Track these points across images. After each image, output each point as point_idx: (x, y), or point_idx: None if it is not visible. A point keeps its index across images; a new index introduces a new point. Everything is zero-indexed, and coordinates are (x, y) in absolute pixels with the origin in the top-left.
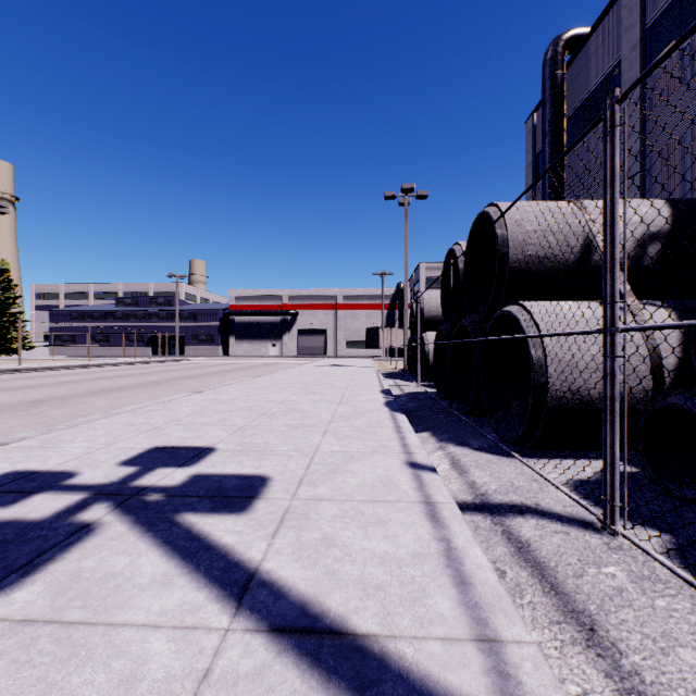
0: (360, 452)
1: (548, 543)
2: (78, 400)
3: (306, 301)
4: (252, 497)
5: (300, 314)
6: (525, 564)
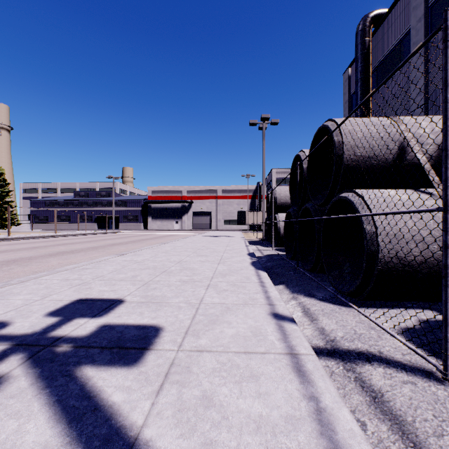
0: (234, 304)
1: (400, 394)
2: (39, 260)
3: (197, 194)
4: (145, 348)
5: (194, 202)
6: (383, 417)
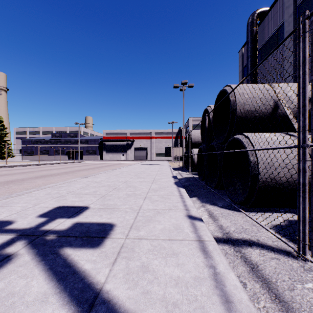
0: (162, 209)
1: (269, 265)
2: (29, 181)
3: (137, 135)
4: (104, 237)
5: (135, 141)
6: (257, 279)
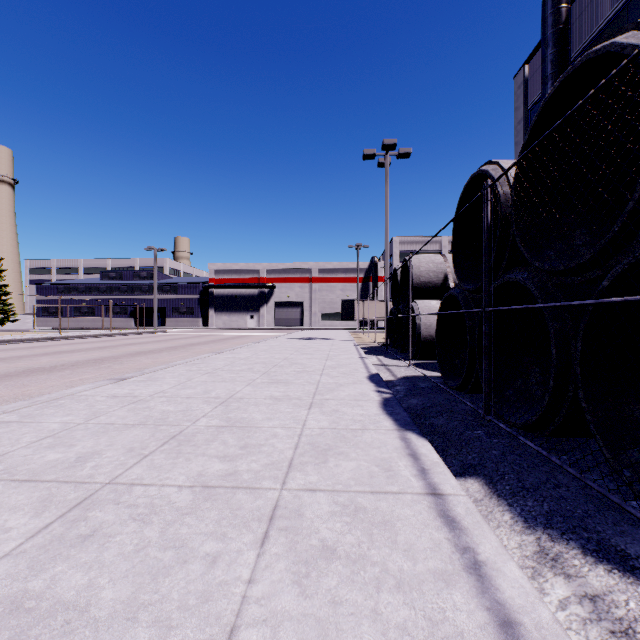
0: None
1: None
2: None
3: (282, 275)
4: None
5: (277, 287)
6: None
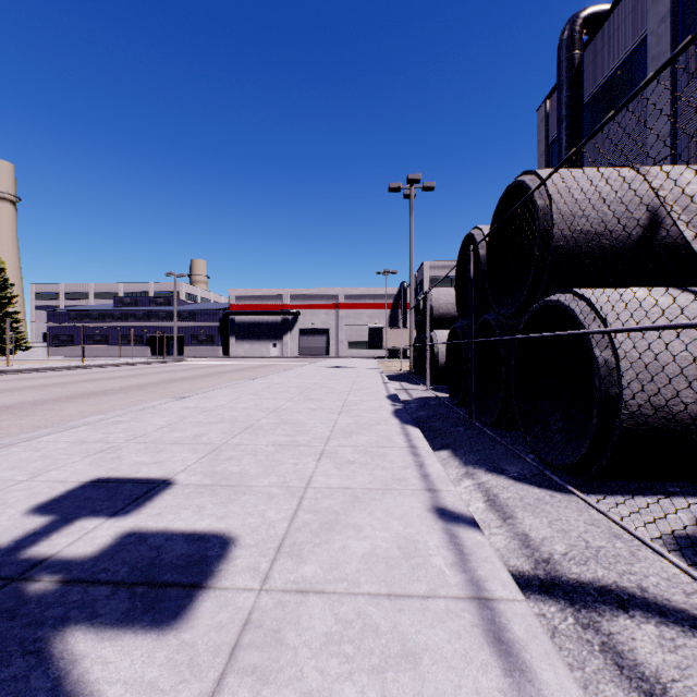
0: (367, 490)
1: None
2: (49, 407)
3: (307, 301)
4: (198, 585)
5: (302, 314)
6: None
